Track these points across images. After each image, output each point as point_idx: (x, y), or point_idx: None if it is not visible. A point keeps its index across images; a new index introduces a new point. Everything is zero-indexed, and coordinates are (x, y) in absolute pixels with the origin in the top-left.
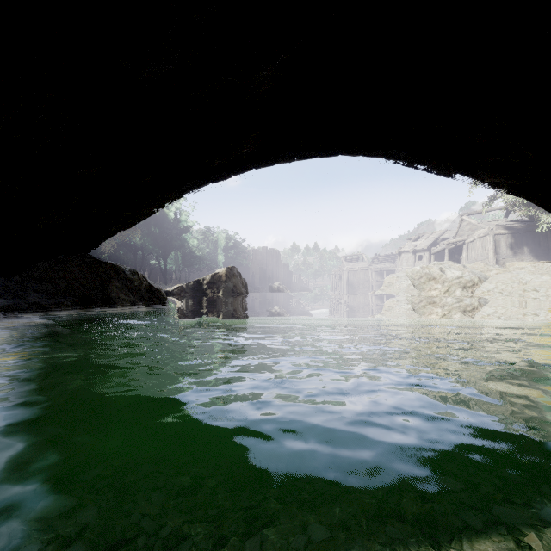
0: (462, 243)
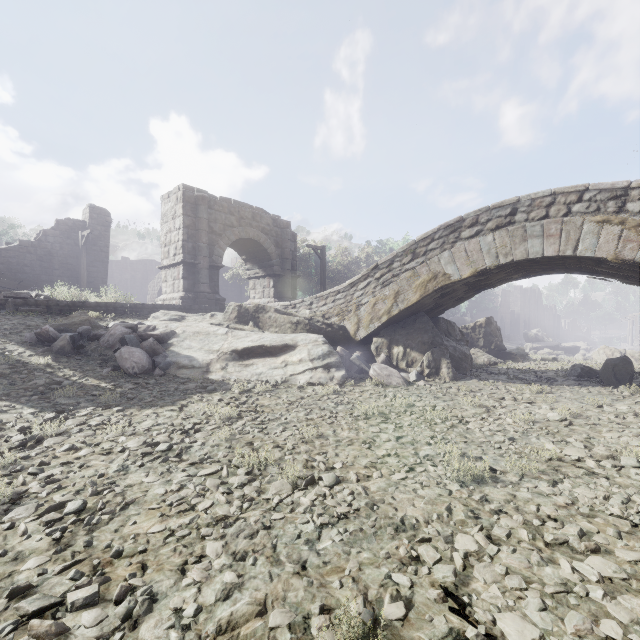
0: None
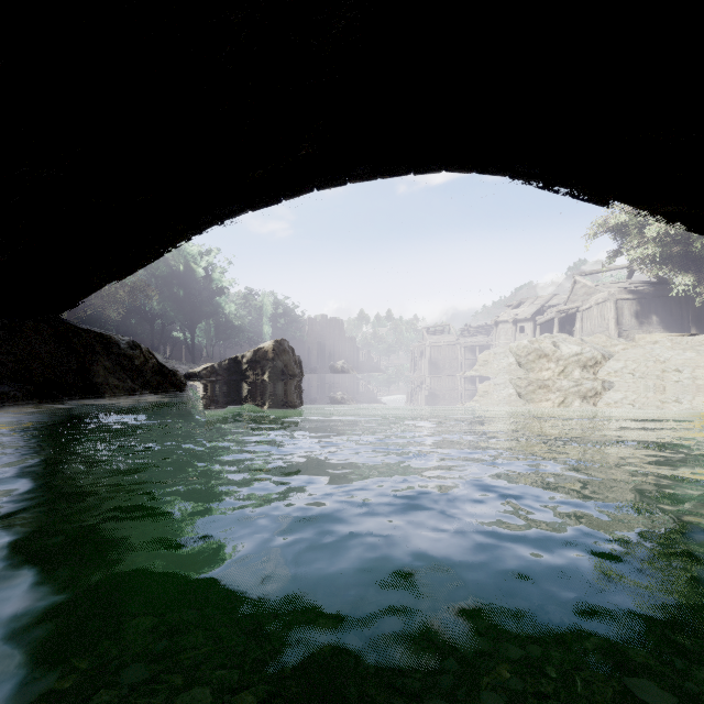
0: (575, 310)
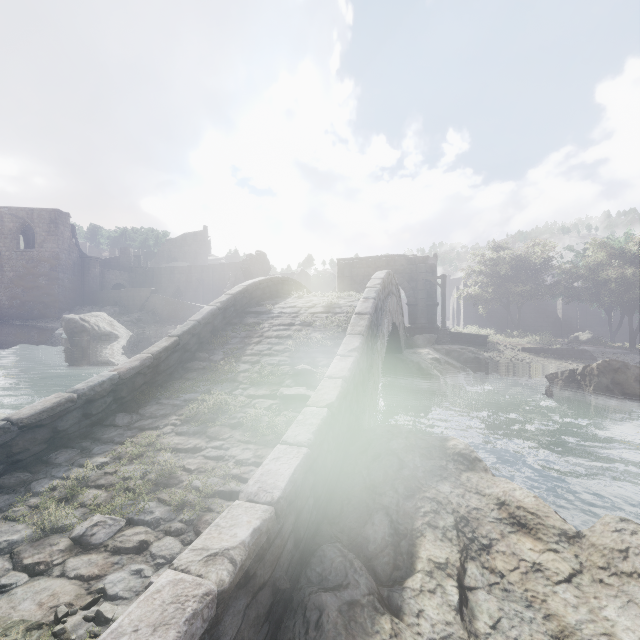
0: None
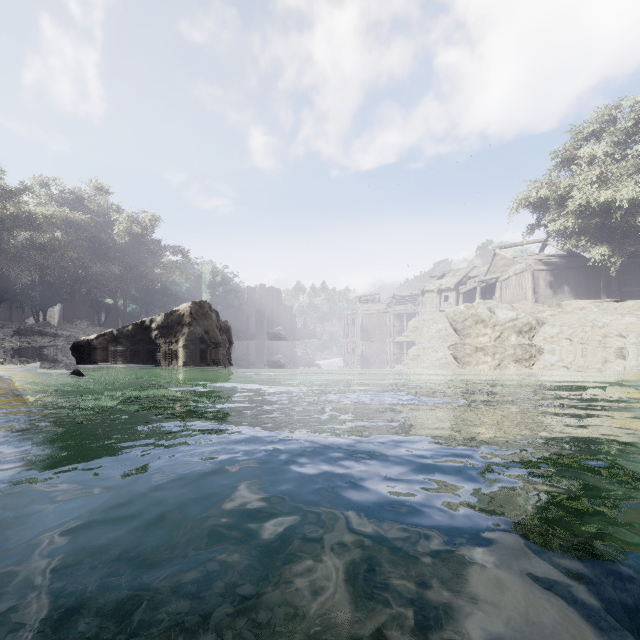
0: (495, 281)
